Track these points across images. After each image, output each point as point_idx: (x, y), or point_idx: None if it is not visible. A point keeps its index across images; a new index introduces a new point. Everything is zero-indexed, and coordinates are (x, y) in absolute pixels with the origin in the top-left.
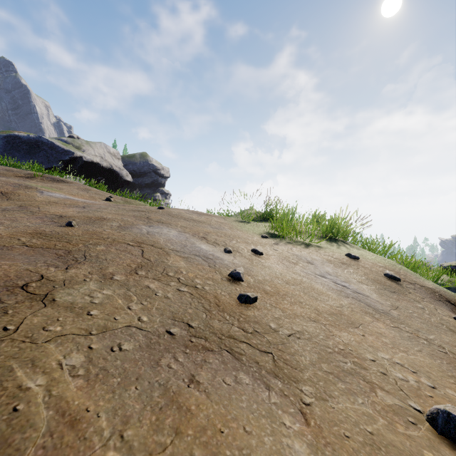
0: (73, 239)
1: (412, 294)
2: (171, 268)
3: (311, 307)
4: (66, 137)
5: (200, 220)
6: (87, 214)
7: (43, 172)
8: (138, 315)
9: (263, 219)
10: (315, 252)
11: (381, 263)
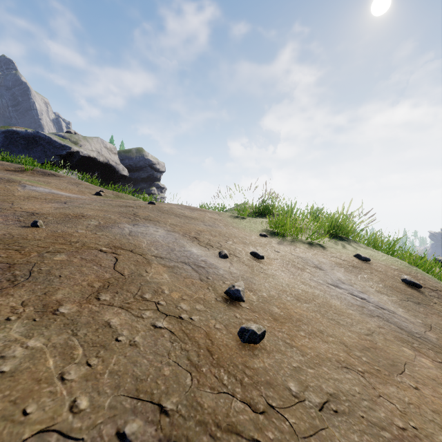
0: (27, 245)
1: (438, 305)
2: (149, 285)
3: (336, 339)
4: (64, 133)
5: (193, 216)
6: (65, 210)
7: (36, 166)
8: (73, 396)
9: (260, 214)
10: (321, 253)
11: (395, 266)
